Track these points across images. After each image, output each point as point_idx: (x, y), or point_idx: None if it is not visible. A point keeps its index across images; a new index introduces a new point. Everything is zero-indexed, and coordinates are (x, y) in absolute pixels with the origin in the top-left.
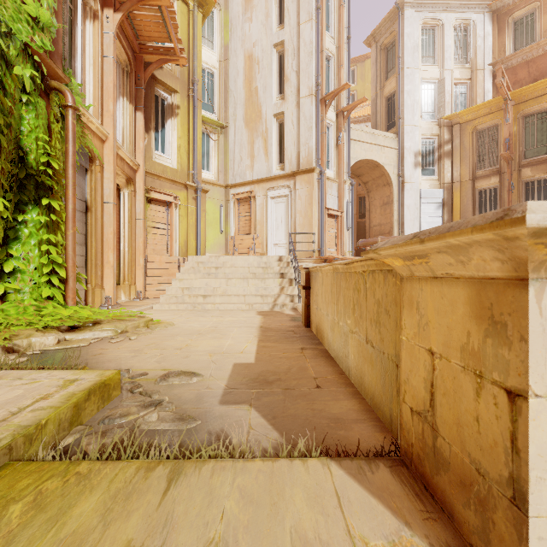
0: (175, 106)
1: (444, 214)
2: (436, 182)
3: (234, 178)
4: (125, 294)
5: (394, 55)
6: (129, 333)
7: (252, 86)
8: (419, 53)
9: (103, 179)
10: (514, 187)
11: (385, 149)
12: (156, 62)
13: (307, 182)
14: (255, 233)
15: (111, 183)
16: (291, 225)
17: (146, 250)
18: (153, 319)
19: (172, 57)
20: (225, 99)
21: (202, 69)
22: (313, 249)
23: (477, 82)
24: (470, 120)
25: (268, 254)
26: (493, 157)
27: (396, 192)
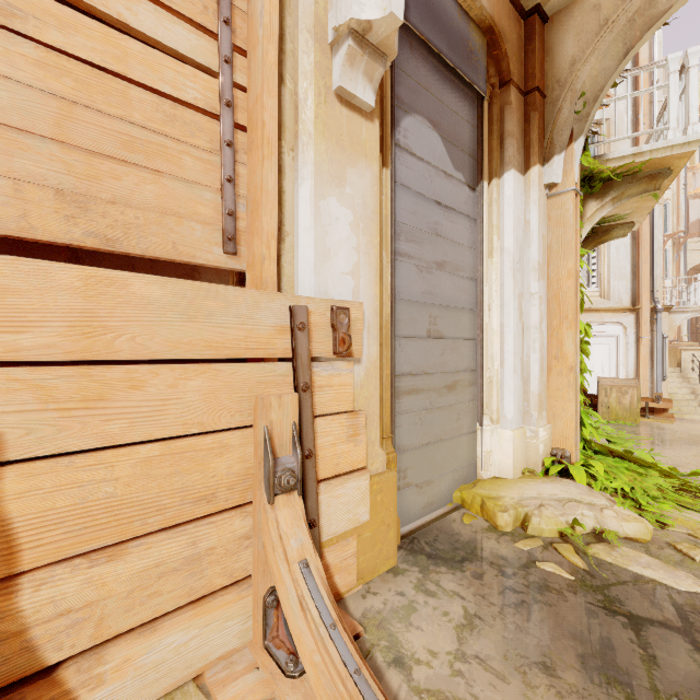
0: None
1: None
2: None
3: None
4: None
5: None
6: None
7: None
8: None
9: None
10: None
11: None
12: None
13: None
14: None
15: None
16: None
17: None
18: None
19: None
20: None
21: None
22: None
23: None
24: None
25: None
26: None
27: None
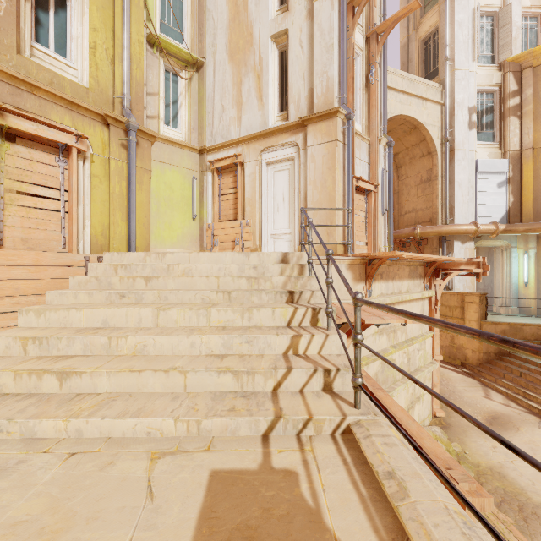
0: None
1: (510, 194)
2: (497, 150)
3: (213, 138)
4: None
5: None
6: None
7: None
8: None
9: None
10: None
11: (428, 104)
12: None
13: (325, 133)
14: (243, 219)
15: None
16: (299, 204)
17: None
18: None
19: None
20: (200, 23)
21: None
22: (335, 241)
23: None
24: None
25: (263, 249)
26: None
27: (441, 164)
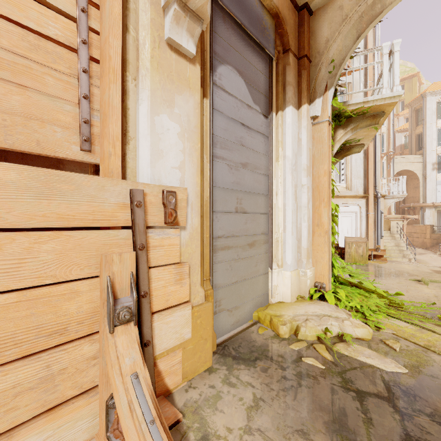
0: None
1: None
2: None
3: None
4: None
5: (421, 115)
6: None
7: None
8: (435, 116)
9: None
10: None
11: (415, 163)
12: None
13: None
14: None
15: None
16: None
17: None
18: None
19: None
20: None
21: None
22: None
23: None
24: None
25: None
26: None
27: (421, 182)
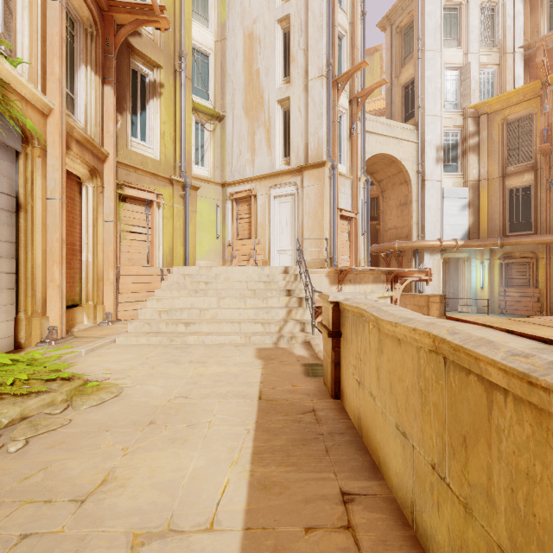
0: (158, 84)
1: (470, 215)
2: (460, 180)
3: (232, 174)
4: (88, 317)
5: (412, 39)
6: (21, 426)
7: (253, 69)
8: (441, 34)
9: (46, 167)
10: (552, 185)
11: (403, 143)
12: (130, 24)
13: (316, 178)
14: (256, 238)
15: (57, 172)
16: (298, 228)
17: (119, 261)
18: (100, 370)
19: (150, 17)
20: (222, 85)
21: (195, 50)
22: (323, 256)
23: (506, 67)
24: (500, 109)
25: (271, 262)
26: (527, 151)
27: (415, 191)
